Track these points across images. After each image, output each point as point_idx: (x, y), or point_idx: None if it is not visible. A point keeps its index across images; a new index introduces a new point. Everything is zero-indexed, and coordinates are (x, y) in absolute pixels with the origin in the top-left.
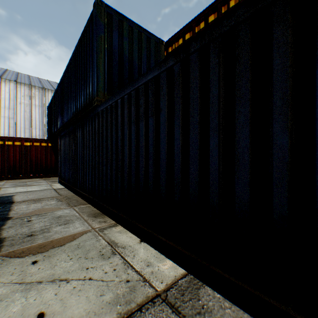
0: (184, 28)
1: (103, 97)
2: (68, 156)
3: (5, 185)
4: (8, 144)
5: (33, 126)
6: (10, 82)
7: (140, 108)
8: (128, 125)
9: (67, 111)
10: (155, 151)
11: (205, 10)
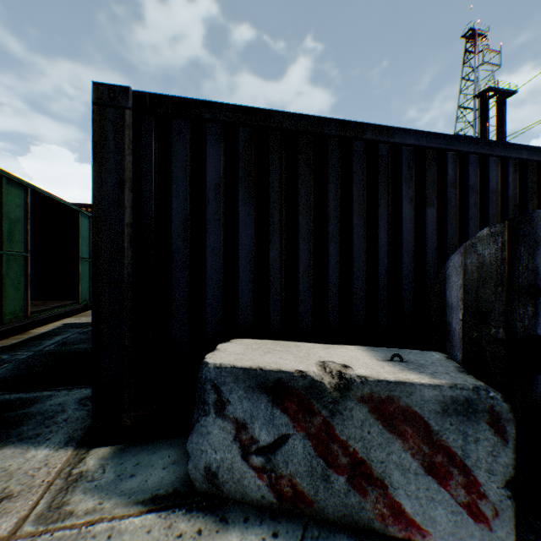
0: None
1: None
2: None
3: None
4: None
5: None
6: None
7: None
8: None
9: None
10: None
11: (81, 204)
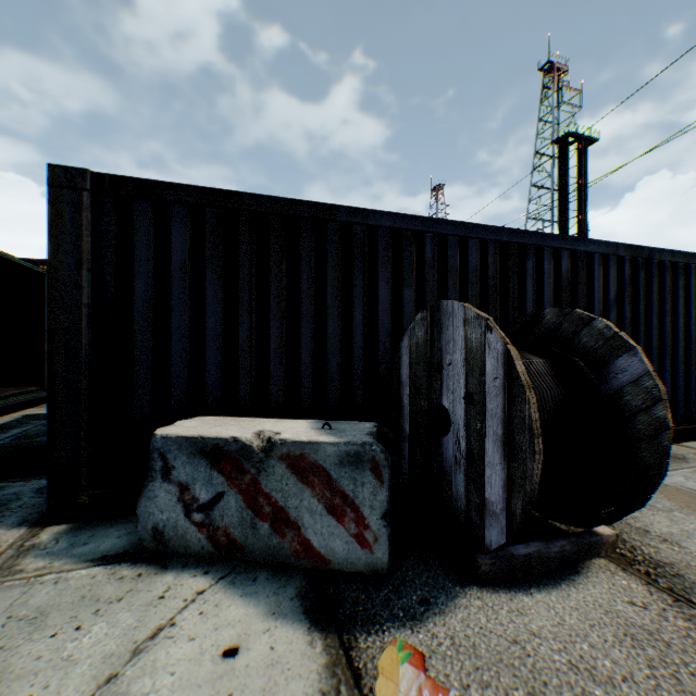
0: (30, 259)
1: None
2: None
3: None
4: None
5: None
6: None
7: None
8: None
9: None
10: None
11: None
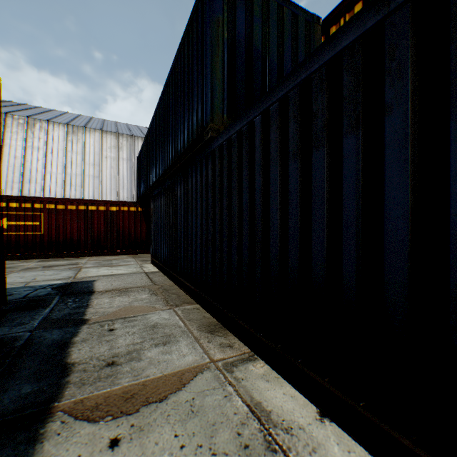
0: None
1: (221, 123)
2: (164, 225)
3: (87, 263)
4: (91, 209)
5: (120, 187)
6: (95, 131)
7: (315, 119)
8: (280, 162)
9: (162, 159)
10: (363, 212)
11: None
